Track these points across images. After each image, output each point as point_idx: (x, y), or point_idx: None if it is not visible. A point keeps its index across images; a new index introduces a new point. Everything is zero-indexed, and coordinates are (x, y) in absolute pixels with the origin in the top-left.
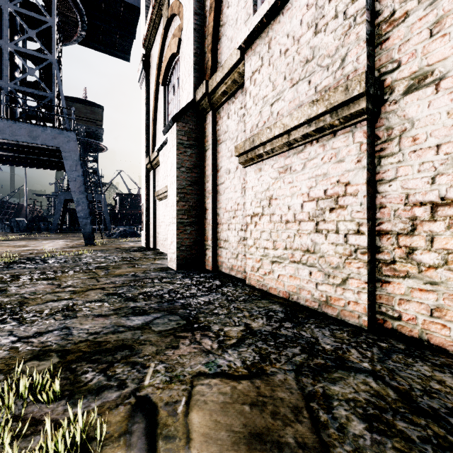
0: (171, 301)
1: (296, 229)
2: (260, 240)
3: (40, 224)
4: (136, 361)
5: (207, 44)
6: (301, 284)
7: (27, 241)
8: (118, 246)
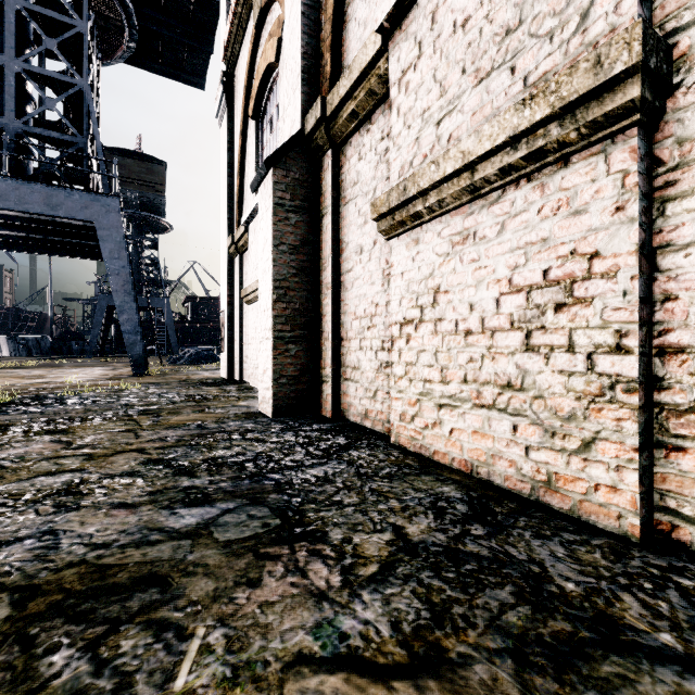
0: (257, 475)
1: (485, 346)
2: (416, 366)
3: (72, 344)
4: (168, 618)
5: (324, 37)
6: (496, 448)
7: (47, 368)
8: (184, 377)
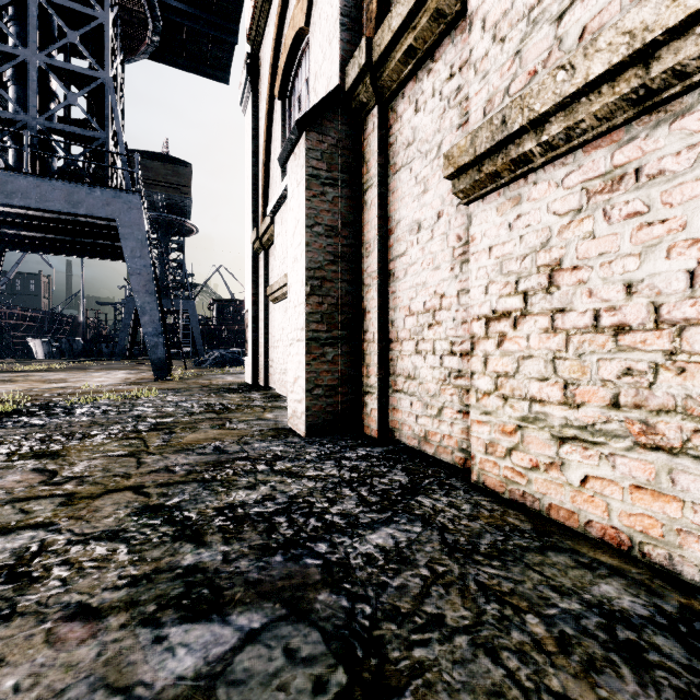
0: (294, 545)
1: (663, 351)
2: (515, 379)
3: (102, 347)
4: None
5: None
6: (690, 521)
7: (73, 372)
8: (207, 382)
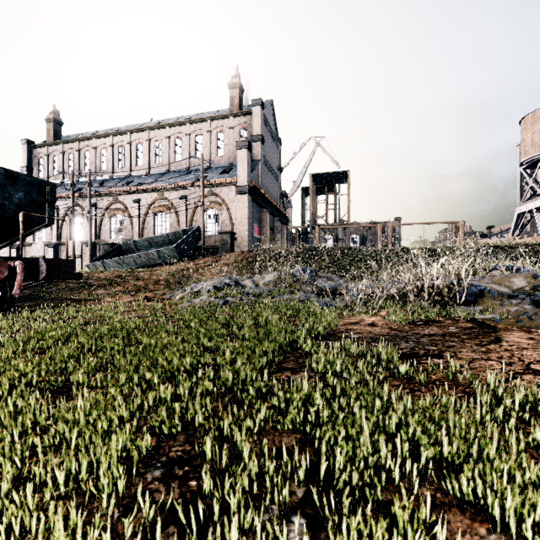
0: None
1: None
2: None
3: None
4: None
5: None
6: None
7: None
8: None
